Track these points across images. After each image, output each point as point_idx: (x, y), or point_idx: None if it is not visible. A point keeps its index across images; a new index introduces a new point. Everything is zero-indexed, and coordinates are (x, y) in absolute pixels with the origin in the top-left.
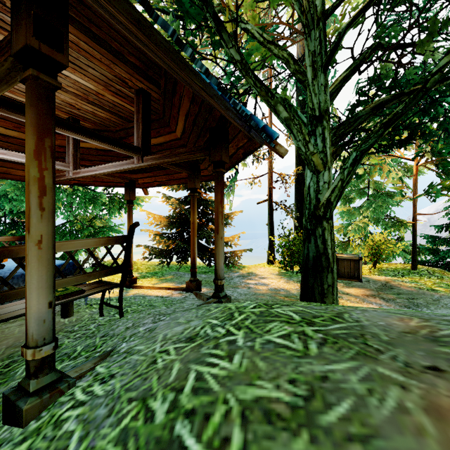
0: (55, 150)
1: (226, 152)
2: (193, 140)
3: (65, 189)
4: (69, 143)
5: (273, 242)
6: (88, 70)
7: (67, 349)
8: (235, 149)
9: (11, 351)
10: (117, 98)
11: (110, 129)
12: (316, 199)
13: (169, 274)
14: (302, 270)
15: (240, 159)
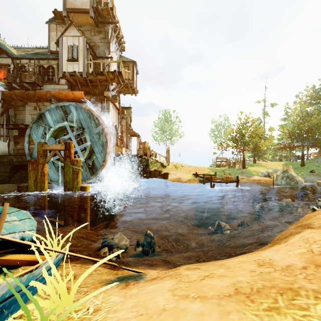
0: None
1: None
2: None
3: None
4: None
5: None
6: None
7: None
8: None
9: None
10: None
11: None
12: None
13: None
14: None
15: None
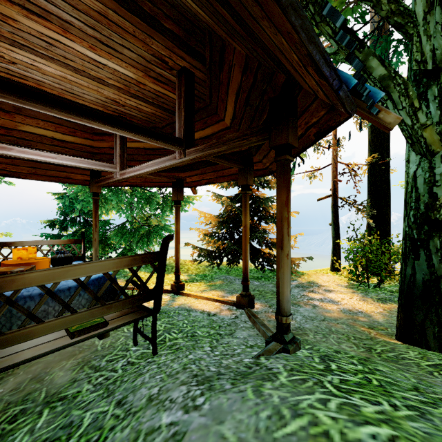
0: (108, 152)
1: (293, 132)
2: (245, 126)
3: (126, 190)
4: (117, 143)
5: (338, 245)
6: (123, 52)
7: (77, 410)
8: (304, 129)
9: (31, 388)
10: (158, 85)
11: (157, 125)
12: (430, 194)
13: (218, 278)
14: (401, 296)
15: (309, 144)
